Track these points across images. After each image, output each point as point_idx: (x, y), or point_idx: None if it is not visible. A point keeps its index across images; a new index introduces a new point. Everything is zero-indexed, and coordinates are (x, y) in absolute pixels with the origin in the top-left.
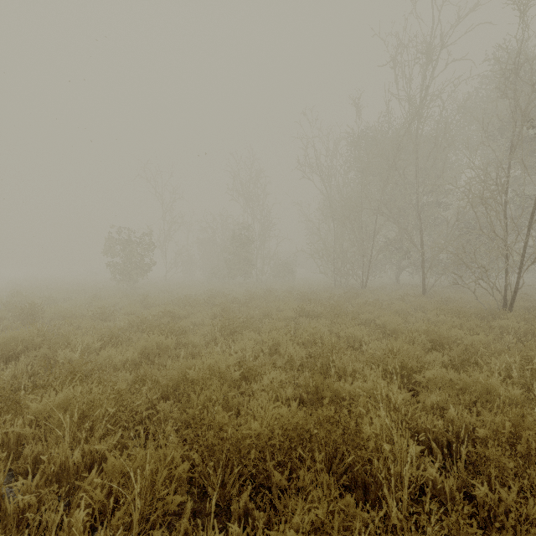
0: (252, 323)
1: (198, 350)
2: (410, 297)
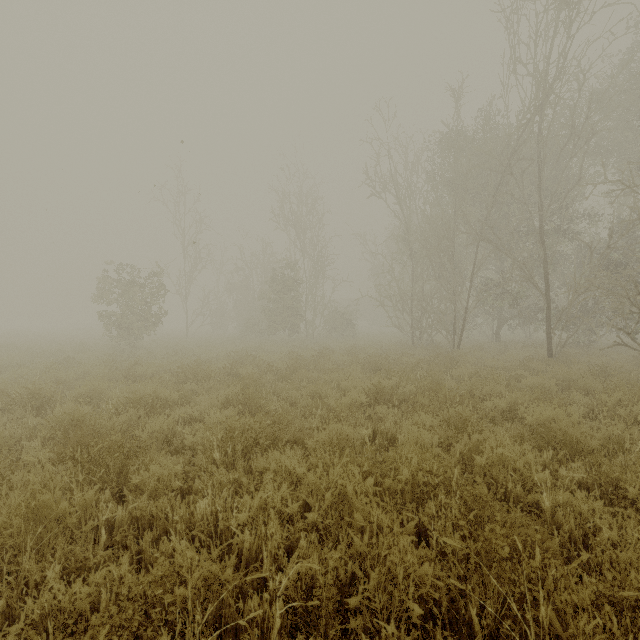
0: (291, 422)
1: (156, 512)
2: (537, 364)
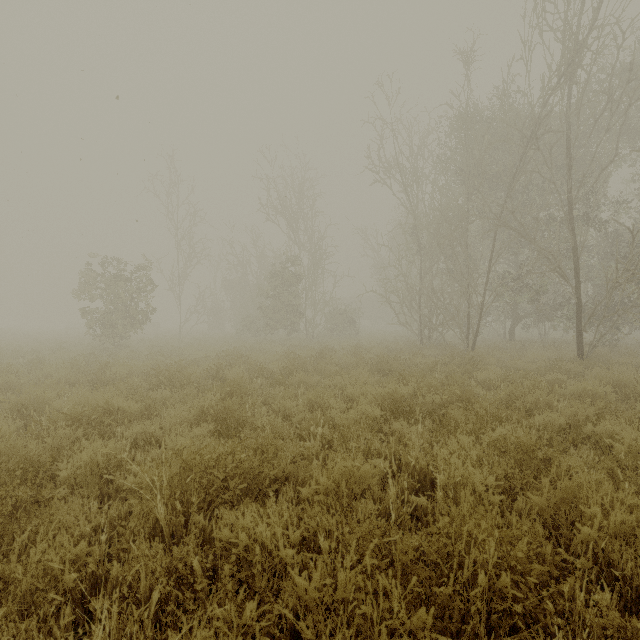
0: (280, 448)
1: None
2: (573, 366)
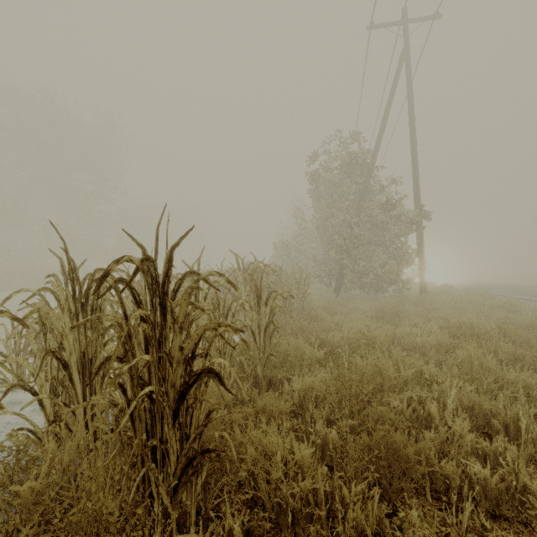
0: None
1: None
2: None
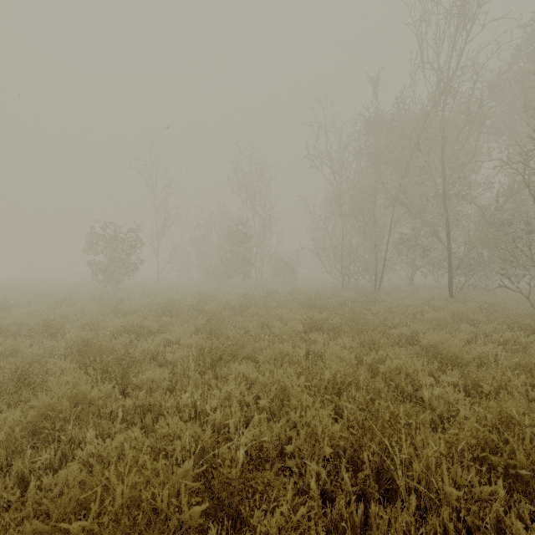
0: (246, 344)
1: (153, 401)
2: (440, 302)
